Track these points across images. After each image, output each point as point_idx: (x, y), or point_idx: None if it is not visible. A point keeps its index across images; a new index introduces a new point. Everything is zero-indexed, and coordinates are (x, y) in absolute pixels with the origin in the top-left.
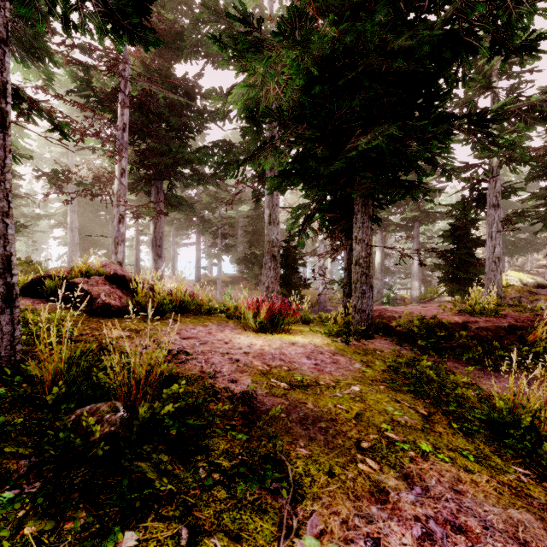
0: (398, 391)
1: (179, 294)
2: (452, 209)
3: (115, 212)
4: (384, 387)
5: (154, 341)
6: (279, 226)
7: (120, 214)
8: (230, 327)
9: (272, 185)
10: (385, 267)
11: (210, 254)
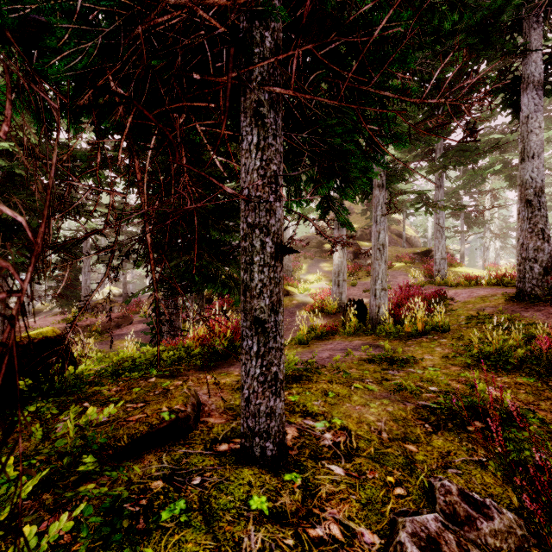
0: None
1: None
2: None
3: None
4: None
5: None
6: None
7: None
8: None
9: None
10: None
11: None
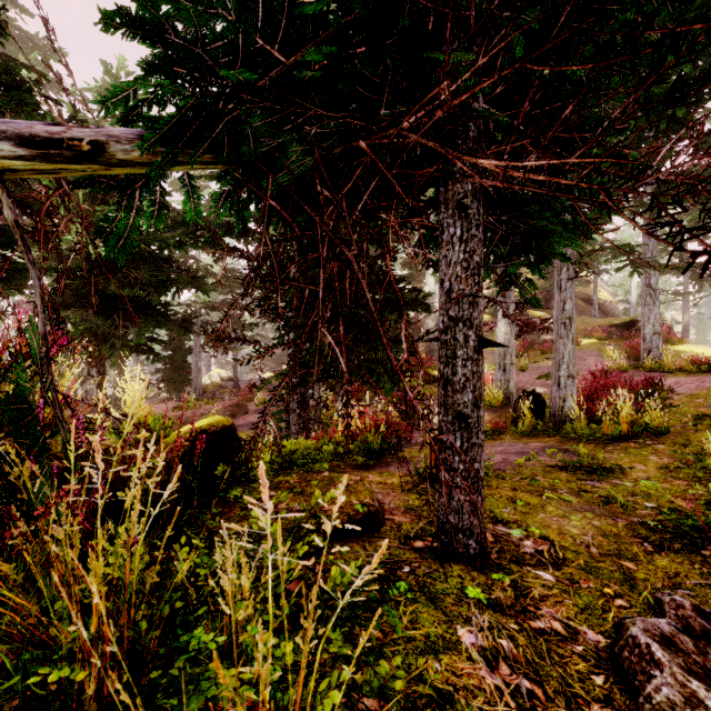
0: None
1: None
2: None
3: None
4: None
5: None
6: None
7: None
8: None
9: None
10: None
11: None
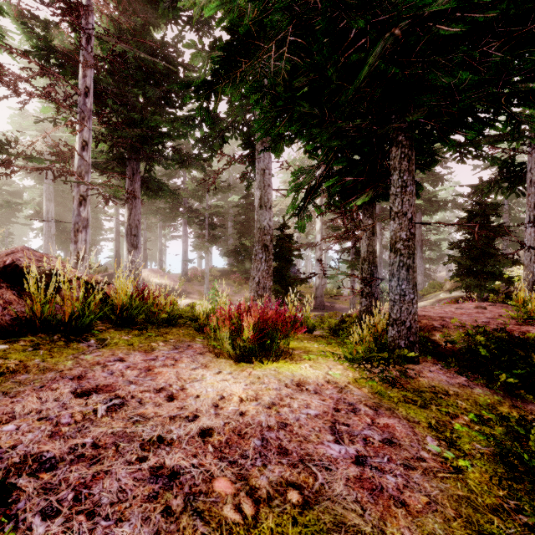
0: None
1: (122, 296)
2: (468, 194)
3: (75, 192)
4: None
5: None
6: (271, 211)
7: (81, 194)
8: (193, 353)
9: (262, 125)
10: (383, 260)
11: (196, 245)
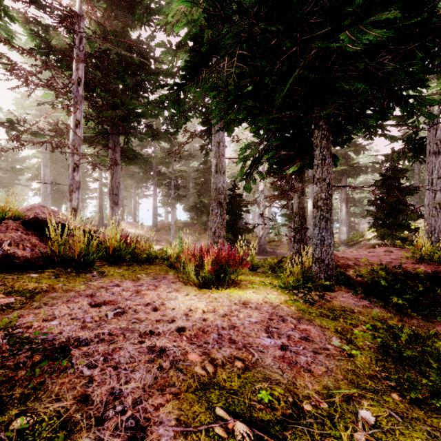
0: (424, 406)
1: (113, 241)
2: (382, 161)
3: (70, 161)
4: (400, 398)
5: (5, 333)
6: (225, 175)
7: (75, 162)
8: (168, 282)
9: (218, 114)
10: None
11: (164, 202)
